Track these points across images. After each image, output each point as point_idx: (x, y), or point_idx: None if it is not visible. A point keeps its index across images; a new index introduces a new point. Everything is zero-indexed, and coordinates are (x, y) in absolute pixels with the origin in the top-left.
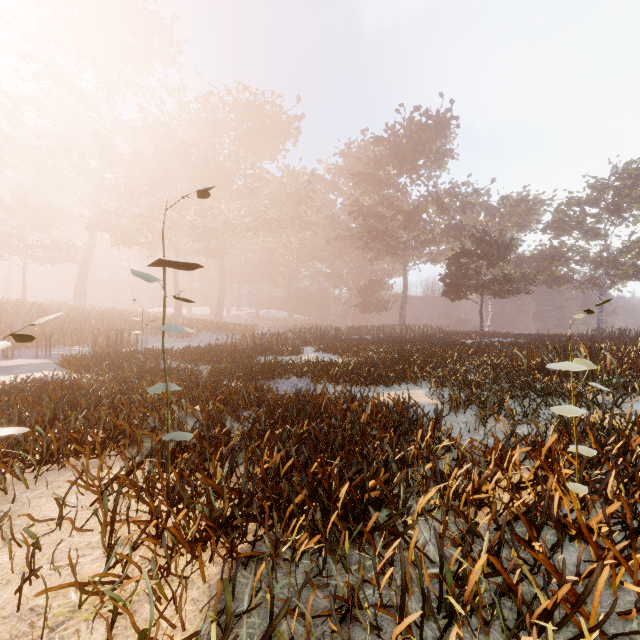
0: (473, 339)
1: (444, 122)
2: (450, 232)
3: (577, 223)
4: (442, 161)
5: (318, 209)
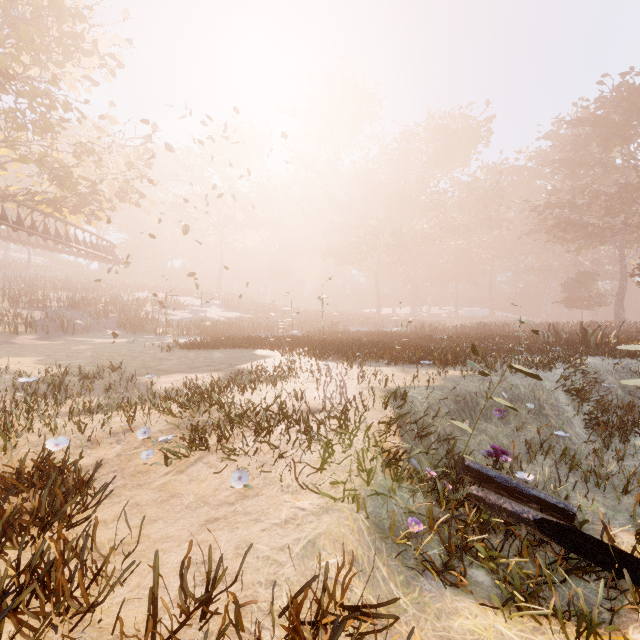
0: None
1: None
2: None
3: None
4: None
5: (509, 206)
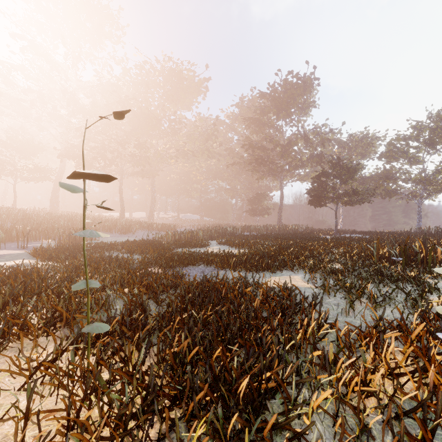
0: (330, 235)
1: (309, 82)
2: (313, 159)
3: (403, 153)
4: (308, 109)
5: (220, 143)
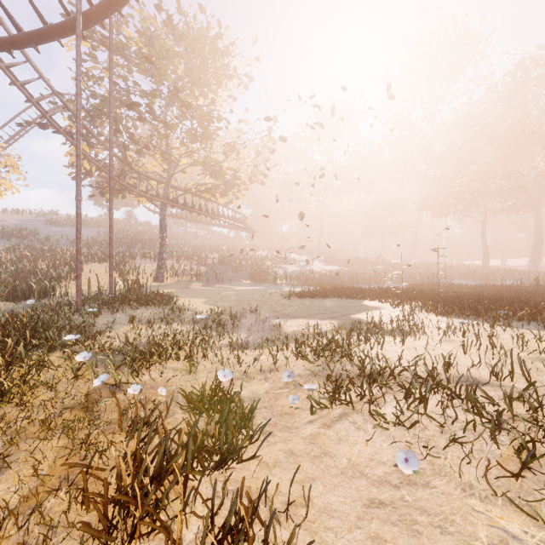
0: None
1: None
2: None
3: None
4: None
5: None
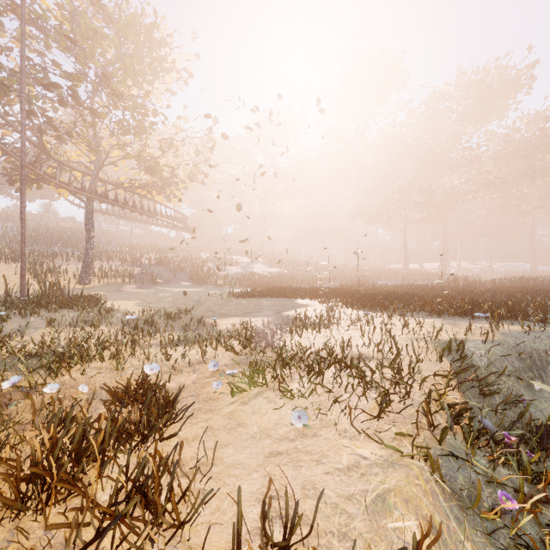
0: None
1: None
2: None
3: None
4: None
5: None
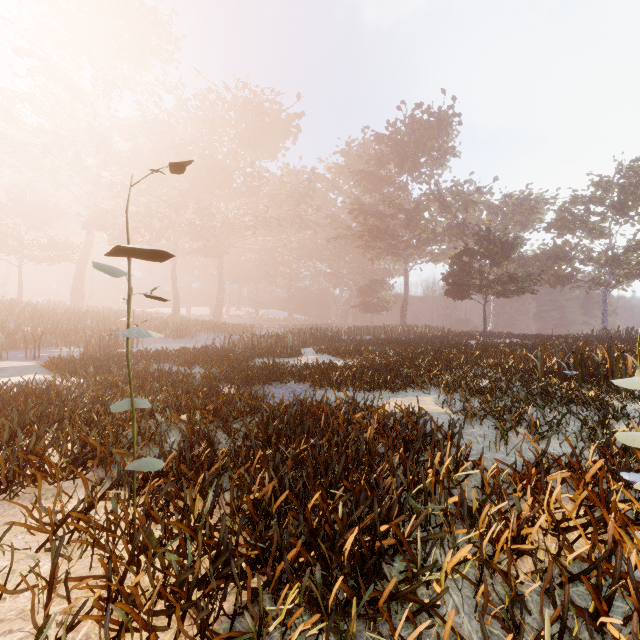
0: (477, 340)
1: (446, 119)
2: (452, 231)
3: (581, 222)
4: (444, 159)
5: (318, 208)
